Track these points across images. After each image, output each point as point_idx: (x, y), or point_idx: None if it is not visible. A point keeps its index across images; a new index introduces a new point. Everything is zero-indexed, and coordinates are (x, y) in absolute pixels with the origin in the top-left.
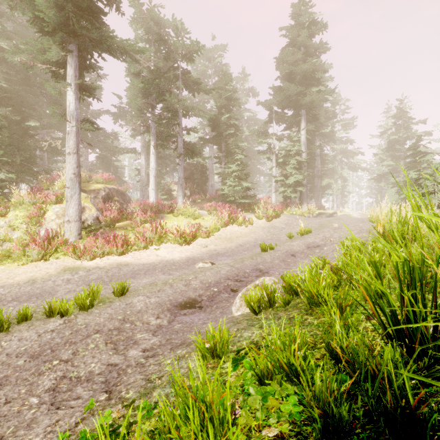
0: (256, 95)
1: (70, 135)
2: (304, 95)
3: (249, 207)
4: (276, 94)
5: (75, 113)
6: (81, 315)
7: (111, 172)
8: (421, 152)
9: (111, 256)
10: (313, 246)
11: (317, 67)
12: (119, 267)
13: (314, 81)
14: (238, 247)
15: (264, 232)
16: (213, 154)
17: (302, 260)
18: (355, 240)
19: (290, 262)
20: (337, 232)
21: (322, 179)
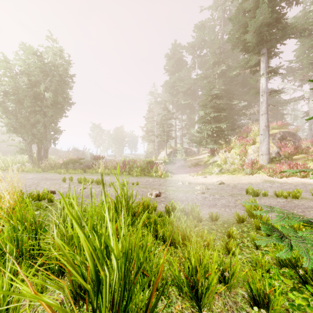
0: None
1: (262, 103)
2: None
3: None
4: None
5: (265, 89)
6: (294, 200)
7: (278, 119)
8: None
9: (295, 177)
10: None
11: None
12: (304, 185)
13: None
14: None
15: None
16: None
17: None
18: None
19: None
20: None
21: None
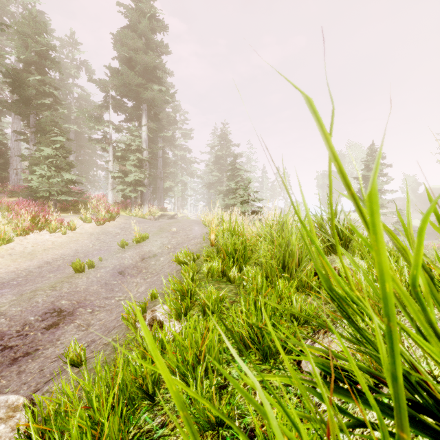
0: (91, 73)
1: None
2: (145, 90)
3: (76, 206)
4: (114, 77)
5: None
6: None
7: None
8: (237, 168)
9: None
10: (149, 256)
11: (159, 65)
12: None
13: (156, 79)
14: (42, 267)
15: (91, 239)
16: (20, 129)
17: (132, 278)
18: (190, 254)
19: (116, 284)
20: (175, 238)
21: (165, 181)
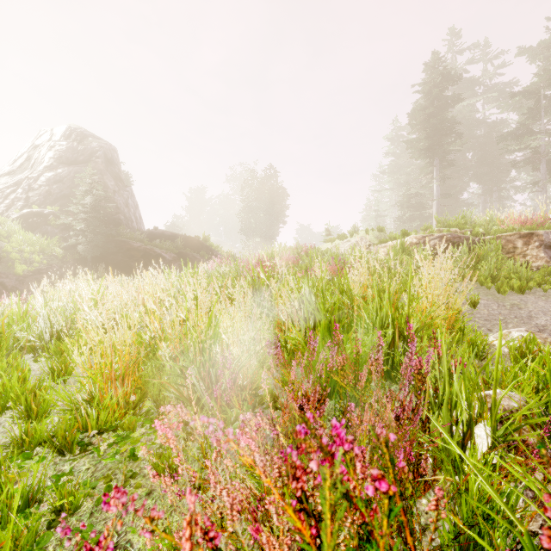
0: None
1: (434, 206)
2: None
3: None
4: None
5: (436, 194)
6: None
7: None
8: None
9: None
10: None
11: None
12: None
13: None
14: None
15: None
16: None
17: None
18: None
19: None
20: None
21: None
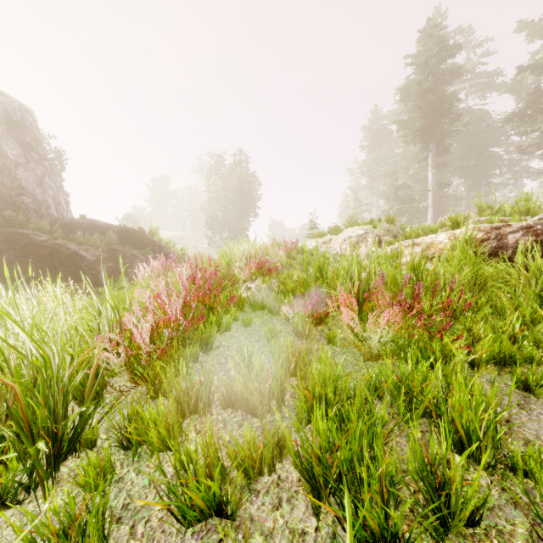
0: None
1: (429, 197)
2: None
3: None
4: None
5: (431, 183)
6: None
7: None
8: None
9: None
10: None
11: None
12: None
13: None
14: None
15: None
16: None
17: None
18: None
19: None
20: None
21: None
